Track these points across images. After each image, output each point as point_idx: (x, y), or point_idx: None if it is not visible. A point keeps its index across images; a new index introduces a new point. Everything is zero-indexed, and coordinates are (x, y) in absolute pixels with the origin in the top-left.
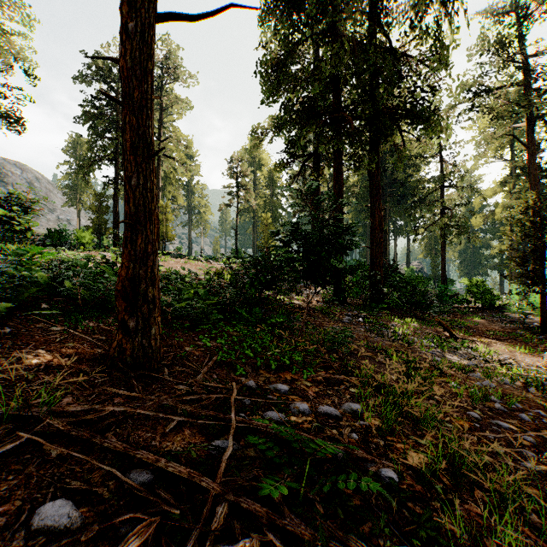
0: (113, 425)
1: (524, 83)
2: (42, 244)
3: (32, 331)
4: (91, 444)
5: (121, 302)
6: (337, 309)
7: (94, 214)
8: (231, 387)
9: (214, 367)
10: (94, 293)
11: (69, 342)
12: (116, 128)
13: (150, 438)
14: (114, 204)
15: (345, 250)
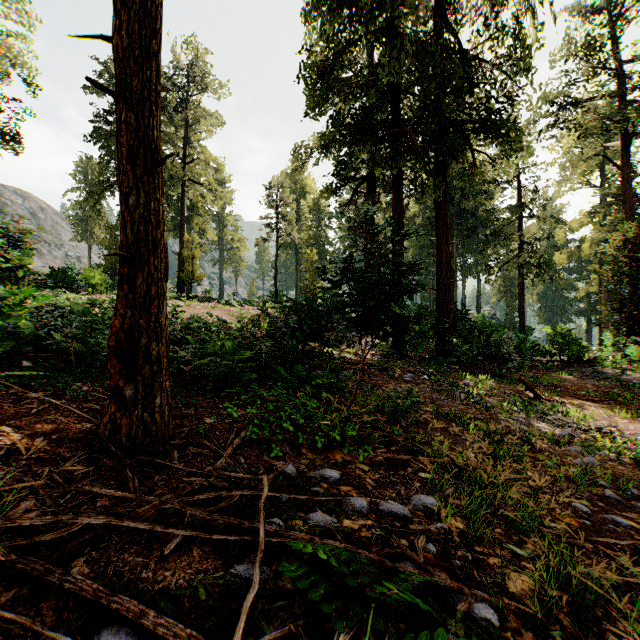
0: (88, 544)
1: (618, 94)
2: (43, 286)
3: (1, 399)
4: (49, 581)
5: (115, 363)
6: (396, 364)
7: (107, 249)
8: (262, 477)
9: (242, 447)
10: (94, 347)
11: (50, 414)
12: None
13: (141, 564)
14: None
15: (410, 293)
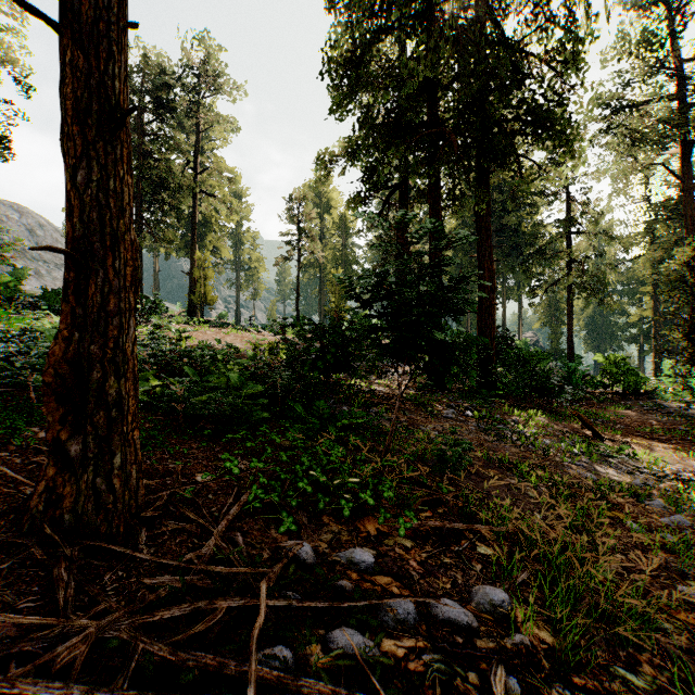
0: None
1: (677, 96)
2: (34, 309)
3: None
4: None
5: (54, 407)
6: (434, 398)
7: None
8: (264, 570)
9: (242, 517)
10: None
11: None
12: (138, 155)
13: None
14: None
15: (457, 313)
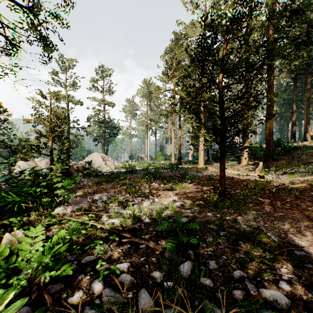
0: None
1: None
2: None
3: None
4: None
5: None
6: None
7: None
8: None
9: None
10: None
11: None
12: None
13: None
14: None
15: None
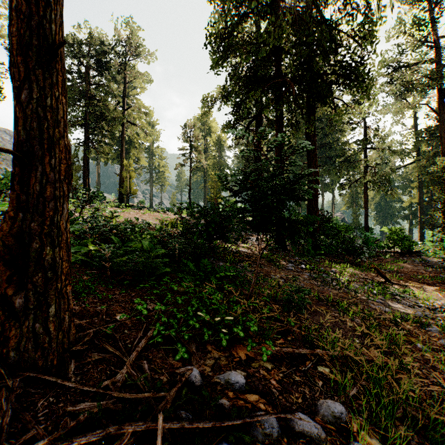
0: None
1: (436, 60)
2: None
3: None
4: None
5: (3, 270)
6: (280, 256)
7: None
8: (163, 394)
9: (148, 347)
10: None
11: None
12: (86, 98)
13: None
14: (83, 163)
15: (298, 200)
